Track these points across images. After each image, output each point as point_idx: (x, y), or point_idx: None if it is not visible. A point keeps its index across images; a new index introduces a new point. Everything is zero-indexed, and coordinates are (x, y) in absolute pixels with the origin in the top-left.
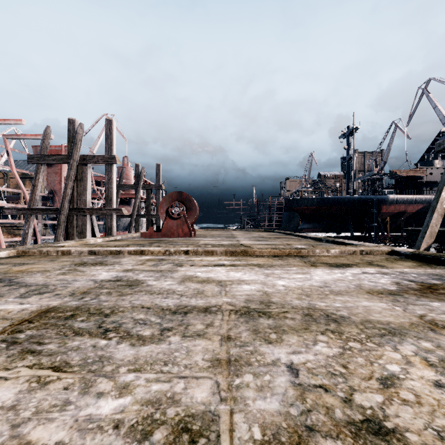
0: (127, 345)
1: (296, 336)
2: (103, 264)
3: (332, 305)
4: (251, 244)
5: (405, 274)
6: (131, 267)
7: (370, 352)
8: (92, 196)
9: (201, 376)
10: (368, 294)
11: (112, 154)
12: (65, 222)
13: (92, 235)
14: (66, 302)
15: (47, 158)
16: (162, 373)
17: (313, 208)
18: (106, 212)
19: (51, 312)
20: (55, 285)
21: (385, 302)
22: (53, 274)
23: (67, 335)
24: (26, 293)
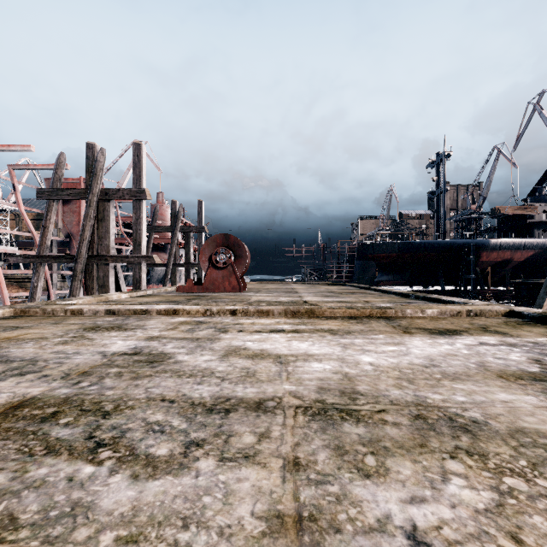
0: (125, 478)
1: (409, 461)
2: (121, 329)
3: (451, 399)
4: (318, 301)
5: (542, 346)
6: (157, 333)
7: None
8: (120, 241)
9: None
10: (502, 379)
11: (142, 186)
12: (82, 273)
13: (117, 289)
14: (53, 389)
15: (61, 192)
16: None
17: (394, 256)
18: (134, 260)
19: (24, 407)
20: (47, 360)
21: (533, 393)
22: (51, 343)
23: (34, 454)
24: (2, 373)
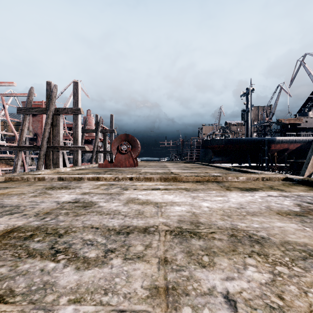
0: (72, 269)
1: (226, 258)
2: (67, 188)
3: (251, 226)
4: (179, 172)
5: (302, 197)
6: (88, 190)
7: (300, 279)
8: (65, 138)
9: (140, 310)
10: (279, 215)
11: (78, 106)
12: (44, 156)
13: (64, 165)
14: (30, 222)
15: (31, 110)
16: (101, 305)
17: (222, 146)
18: (74, 149)
19: (14, 232)
20: (25, 206)
21: (295, 222)
22: (27, 196)
23: (21, 257)
24: (0, 213)
